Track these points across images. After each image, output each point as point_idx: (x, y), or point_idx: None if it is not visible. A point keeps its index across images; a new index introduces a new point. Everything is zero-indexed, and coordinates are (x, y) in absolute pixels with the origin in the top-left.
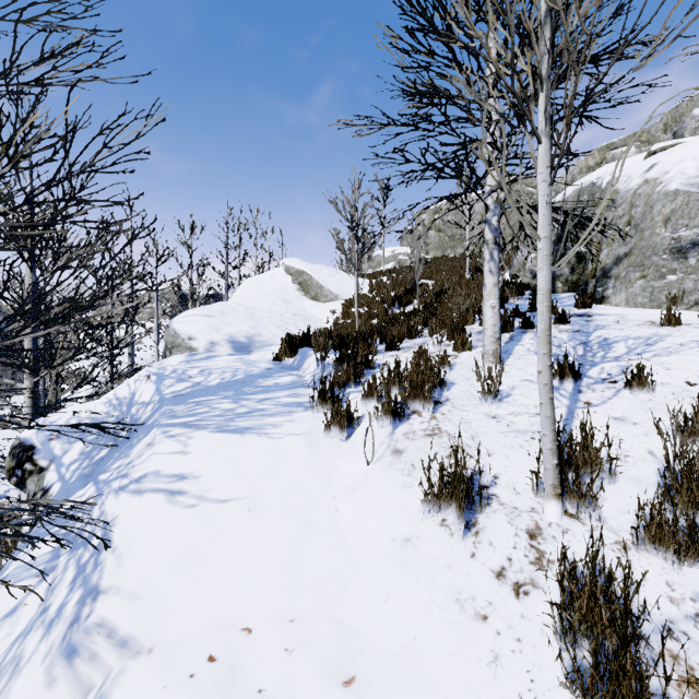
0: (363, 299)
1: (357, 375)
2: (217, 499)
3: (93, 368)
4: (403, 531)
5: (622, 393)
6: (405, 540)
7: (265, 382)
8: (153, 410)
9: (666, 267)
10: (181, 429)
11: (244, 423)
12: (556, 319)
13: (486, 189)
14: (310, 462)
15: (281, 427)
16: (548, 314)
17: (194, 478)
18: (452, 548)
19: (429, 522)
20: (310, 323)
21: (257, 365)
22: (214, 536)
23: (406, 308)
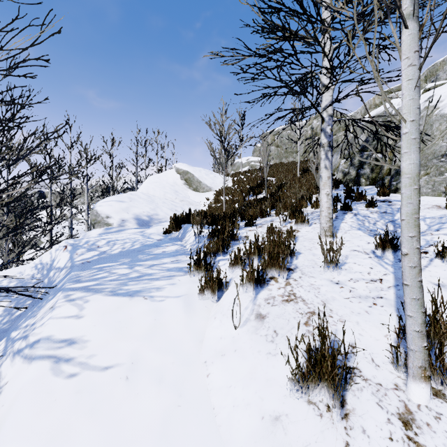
0: (228, 190)
1: (225, 245)
2: (99, 366)
3: (31, 239)
4: (271, 407)
5: (434, 262)
6: (274, 418)
7: (156, 251)
8: (65, 274)
9: (444, 166)
10: (81, 293)
11: (134, 286)
12: (367, 204)
13: (322, 105)
14: (186, 323)
15: (164, 290)
16: (416, 197)
17: (82, 343)
18: (324, 434)
19: (296, 398)
20: (192, 206)
21: (151, 237)
22: (87, 413)
23: (258, 196)
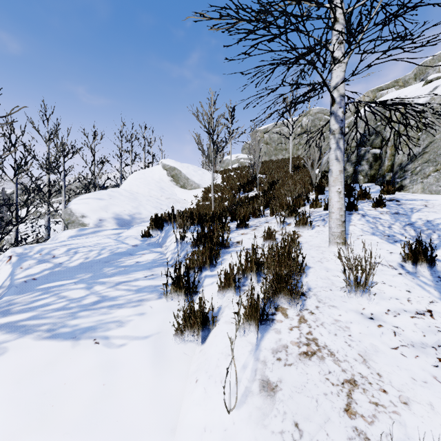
0: (217, 187)
1: (213, 255)
2: None
3: None
4: None
5: None
6: None
7: (127, 261)
8: None
9: None
10: (1, 335)
11: (85, 320)
12: (374, 203)
13: (332, 83)
14: (153, 388)
15: (126, 325)
16: None
17: None
18: None
19: None
20: (179, 204)
21: (126, 242)
22: None
23: (249, 194)
